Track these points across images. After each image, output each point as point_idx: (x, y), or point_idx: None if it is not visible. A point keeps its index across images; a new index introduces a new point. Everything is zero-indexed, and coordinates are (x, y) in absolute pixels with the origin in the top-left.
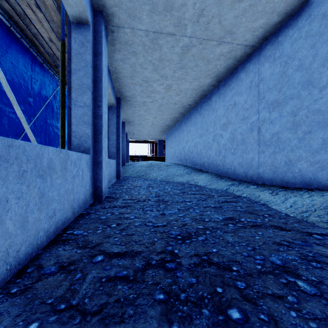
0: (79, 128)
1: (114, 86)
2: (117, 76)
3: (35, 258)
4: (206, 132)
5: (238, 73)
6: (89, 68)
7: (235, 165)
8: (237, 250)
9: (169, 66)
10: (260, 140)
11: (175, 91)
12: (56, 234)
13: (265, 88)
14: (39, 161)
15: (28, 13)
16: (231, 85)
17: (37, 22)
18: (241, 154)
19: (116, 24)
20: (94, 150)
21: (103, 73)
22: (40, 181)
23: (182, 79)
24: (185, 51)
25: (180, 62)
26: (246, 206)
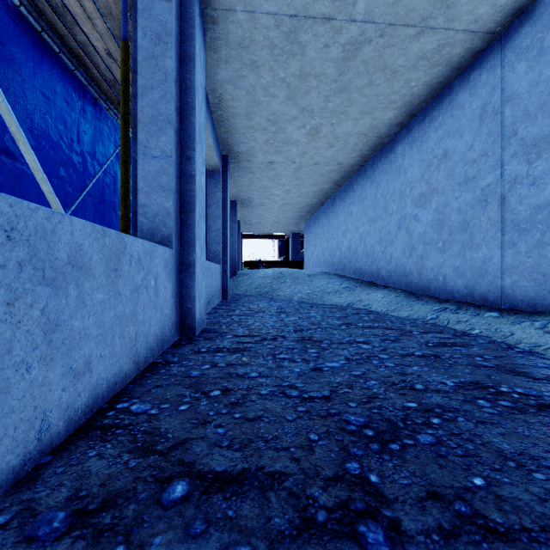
0: (151, 198)
1: (218, 135)
2: (223, 113)
3: (28, 477)
4: (383, 214)
5: (452, 93)
6: (171, 84)
7: (446, 273)
8: (543, 487)
9: (318, 89)
10: (504, 220)
11: (325, 140)
12: (93, 411)
13: (518, 115)
14: (45, 247)
15: (70, 2)
16: (437, 119)
17: (85, 20)
18: (460, 251)
19: (221, 4)
20: (179, 241)
21: (196, 96)
22: (47, 292)
23: (341, 113)
24: (350, 54)
25: (338, 79)
26: (494, 356)
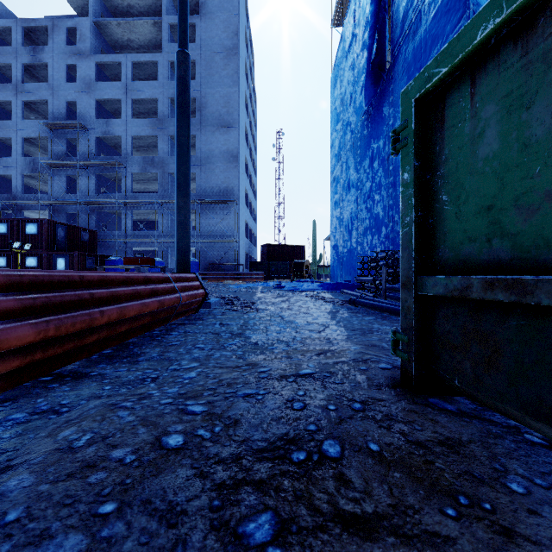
0: None
1: None
2: None
3: None
4: None
5: None
6: None
7: None
8: None
9: None
10: None
11: None
12: None
13: None
14: None
15: None
16: None
17: None
18: None
19: None
20: None
21: None
22: None
23: None
24: None
25: None
26: None
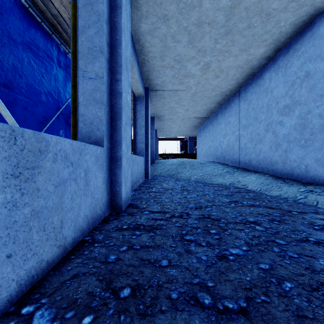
0: (88, 109)
1: (142, 73)
2: (145, 57)
3: None
4: (254, 122)
5: (313, 28)
6: (103, 23)
7: (308, 163)
8: None
9: (210, 34)
10: None
11: (213, 73)
12: None
13: None
14: None
15: None
16: (299, 49)
17: None
18: (321, 146)
19: None
20: (110, 141)
21: (123, 35)
22: None
23: (225, 52)
24: (236, 2)
25: (225, 24)
26: None
